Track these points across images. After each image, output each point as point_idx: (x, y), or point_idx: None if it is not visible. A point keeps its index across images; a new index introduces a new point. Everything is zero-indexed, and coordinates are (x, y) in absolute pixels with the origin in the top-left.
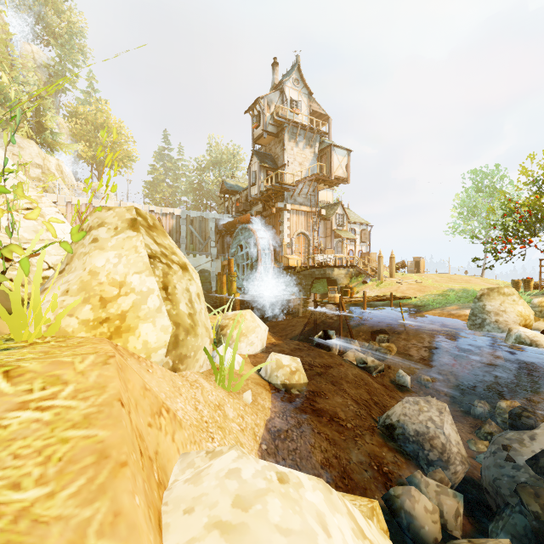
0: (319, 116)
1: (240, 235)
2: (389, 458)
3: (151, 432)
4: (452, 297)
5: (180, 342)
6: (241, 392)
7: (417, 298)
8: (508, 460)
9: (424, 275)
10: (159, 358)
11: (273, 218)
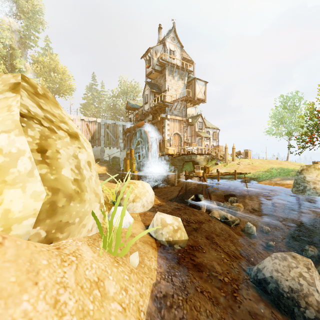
0: (187, 61)
1: (138, 134)
2: (268, 315)
3: None
4: (275, 172)
5: (59, 209)
6: (129, 253)
7: (251, 173)
8: None
9: (252, 160)
10: (23, 230)
11: (158, 124)
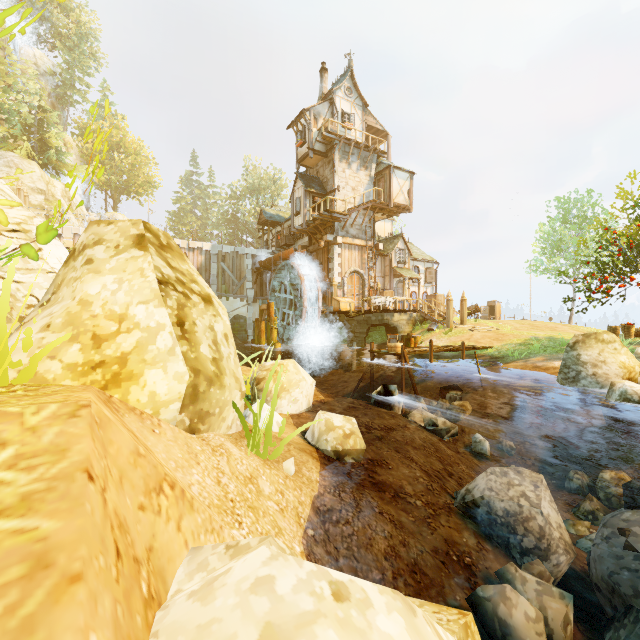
0: (375, 132)
1: (282, 273)
2: (472, 545)
3: (144, 518)
4: (537, 346)
5: (200, 394)
6: (281, 460)
7: (494, 348)
8: (628, 548)
9: (501, 322)
10: (171, 415)
11: (321, 254)
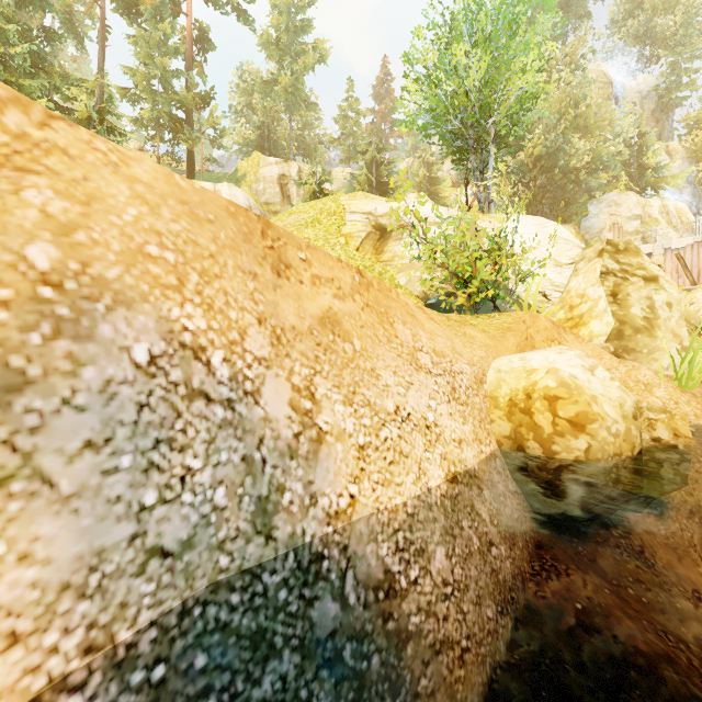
0: None
1: None
2: None
3: (543, 344)
4: None
5: (625, 336)
6: None
7: None
8: None
9: None
10: (599, 342)
11: None
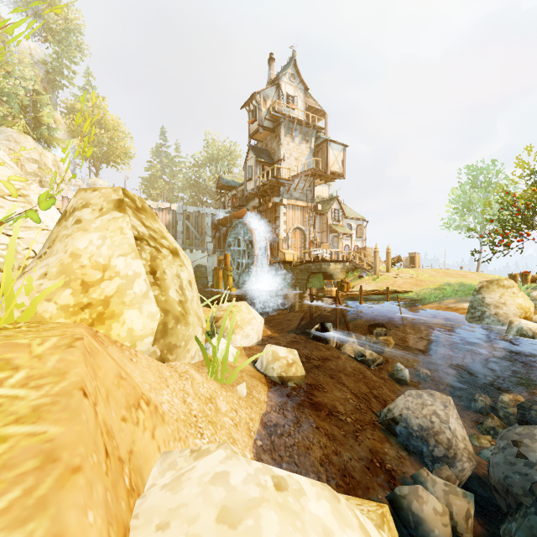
0: (315, 111)
1: (237, 229)
2: (392, 454)
3: (125, 427)
4: (449, 290)
5: (169, 330)
6: (235, 384)
7: (414, 292)
8: (520, 456)
9: (420, 270)
10: (145, 347)
11: (269, 213)
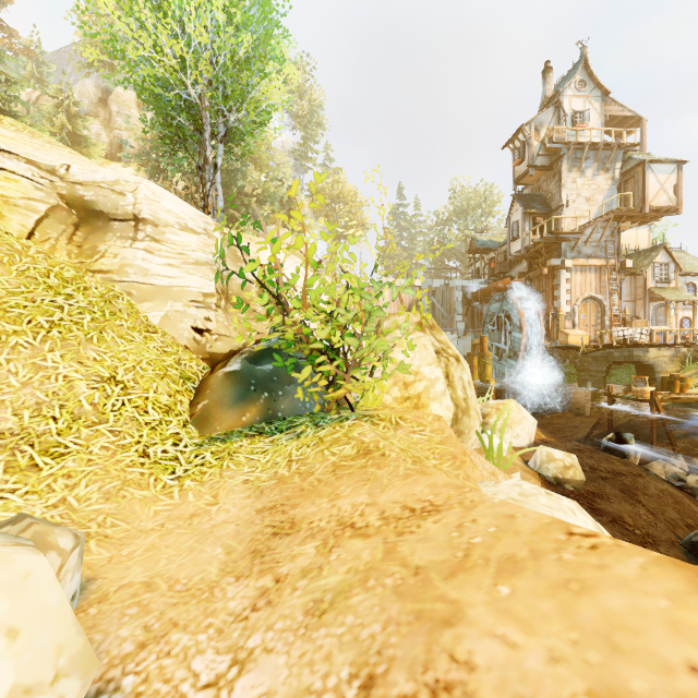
0: (621, 120)
1: (496, 305)
2: None
3: None
4: None
5: (459, 420)
6: (510, 472)
7: None
8: None
9: None
10: None
11: (543, 280)
